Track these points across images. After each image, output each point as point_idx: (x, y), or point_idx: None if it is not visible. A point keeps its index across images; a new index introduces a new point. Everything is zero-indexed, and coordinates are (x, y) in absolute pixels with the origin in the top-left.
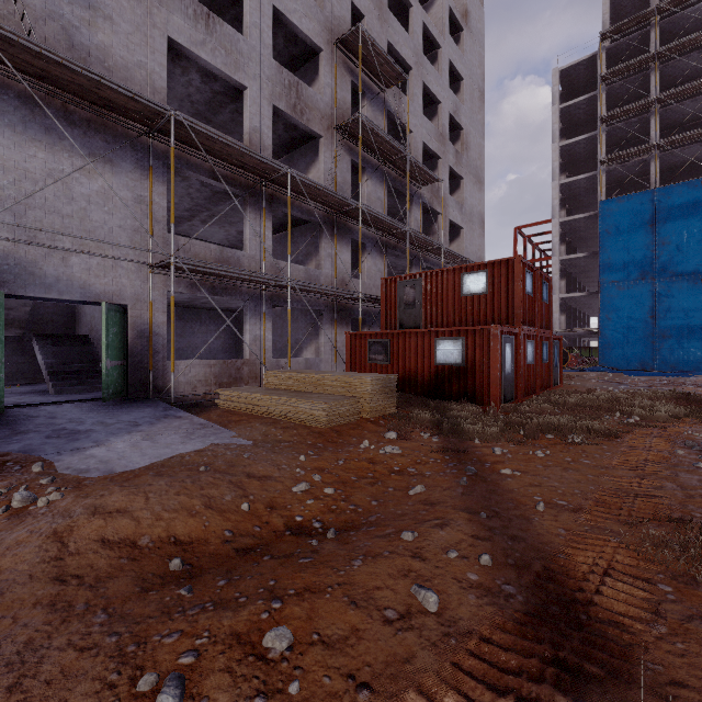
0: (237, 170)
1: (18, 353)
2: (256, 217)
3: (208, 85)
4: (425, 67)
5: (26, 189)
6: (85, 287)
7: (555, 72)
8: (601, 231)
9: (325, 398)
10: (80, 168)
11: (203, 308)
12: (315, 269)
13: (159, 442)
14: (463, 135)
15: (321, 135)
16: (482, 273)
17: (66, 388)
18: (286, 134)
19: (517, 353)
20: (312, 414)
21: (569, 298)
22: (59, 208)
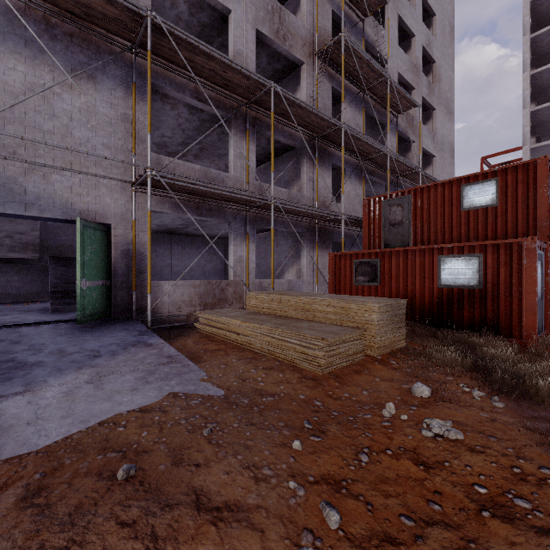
0: (221, 91)
1: (43, 274)
2: (239, 140)
3: (196, 17)
4: (400, 1)
5: (5, 102)
6: (66, 206)
7: (526, 3)
8: None
9: (319, 330)
10: (60, 82)
11: (197, 236)
12: (297, 192)
13: (104, 388)
14: (435, 68)
15: (303, 61)
16: (489, 182)
17: (62, 307)
18: (269, 66)
19: (544, 274)
20: (303, 351)
21: None
22: (40, 124)
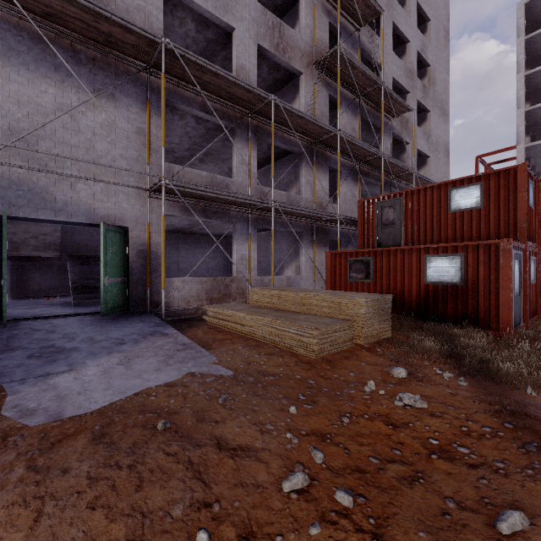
0: (225, 103)
1: (61, 271)
2: (242, 147)
3: (202, 33)
4: (395, 9)
5: (38, 121)
6: (90, 211)
7: (520, 6)
8: None
9: (313, 321)
10: (85, 101)
11: (202, 234)
12: (296, 194)
13: (133, 368)
14: (429, 71)
15: (301, 72)
16: (474, 186)
17: (83, 301)
18: (270, 76)
19: (523, 271)
20: (299, 339)
21: None
22: (67, 139)
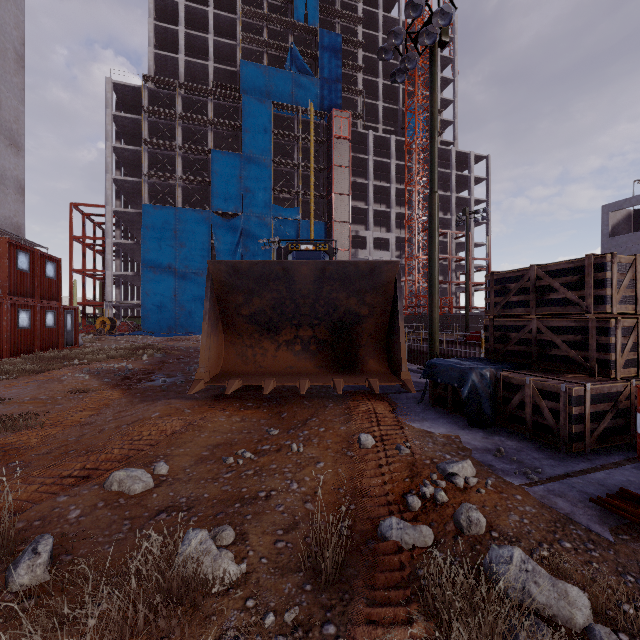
0: None
1: None
2: None
3: None
4: None
5: None
6: None
7: (109, 81)
8: (143, 227)
9: None
10: None
11: None
12: None
13: None
14: None
15: None
16: None
17: None
18: None
19: (1, 320)
20: None
21: (123, 276)
22: None
